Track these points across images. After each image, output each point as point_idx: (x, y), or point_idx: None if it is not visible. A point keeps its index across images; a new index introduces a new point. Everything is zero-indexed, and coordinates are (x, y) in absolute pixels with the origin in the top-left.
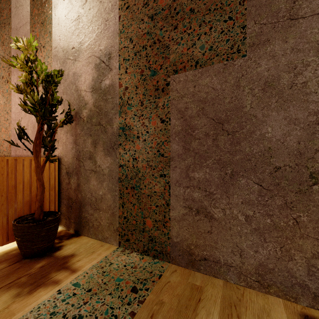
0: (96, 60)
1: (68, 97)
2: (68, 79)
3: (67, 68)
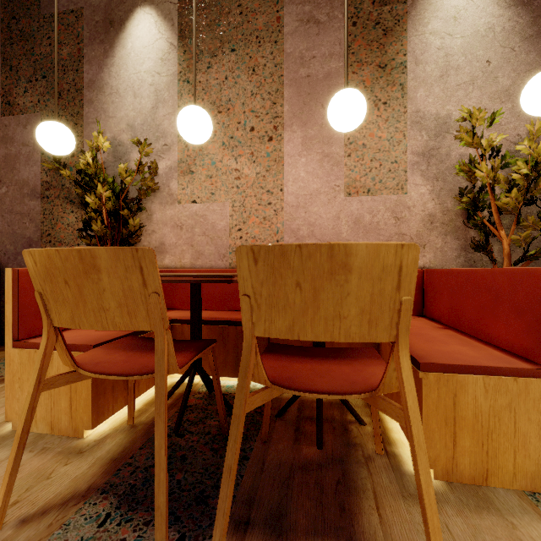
0: (509, 146)
1: (447, 185)
2: (447, 161)
3: (445, 144)
